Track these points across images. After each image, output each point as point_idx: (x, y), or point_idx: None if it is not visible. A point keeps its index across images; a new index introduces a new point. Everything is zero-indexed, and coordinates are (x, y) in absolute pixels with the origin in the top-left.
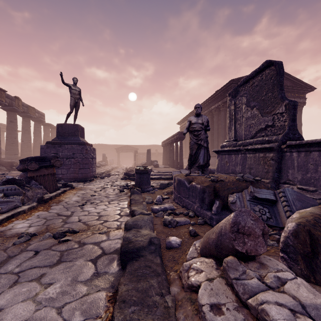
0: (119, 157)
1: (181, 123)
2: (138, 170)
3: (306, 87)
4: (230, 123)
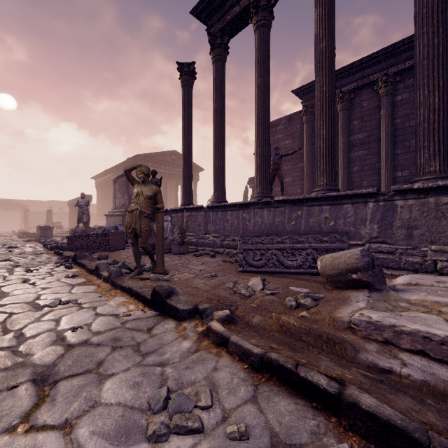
0: None
1: (96, 178)
2: (42, 227)
3: (198, 168)
4: (113, 198)
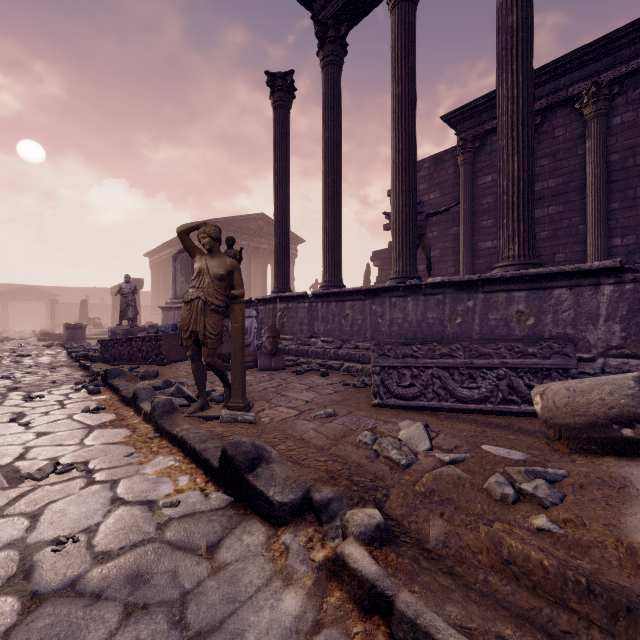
0: (7, 311)
1: (151, 255)
2: (70, 325)
3: (296, 239)
4: (173, 283)
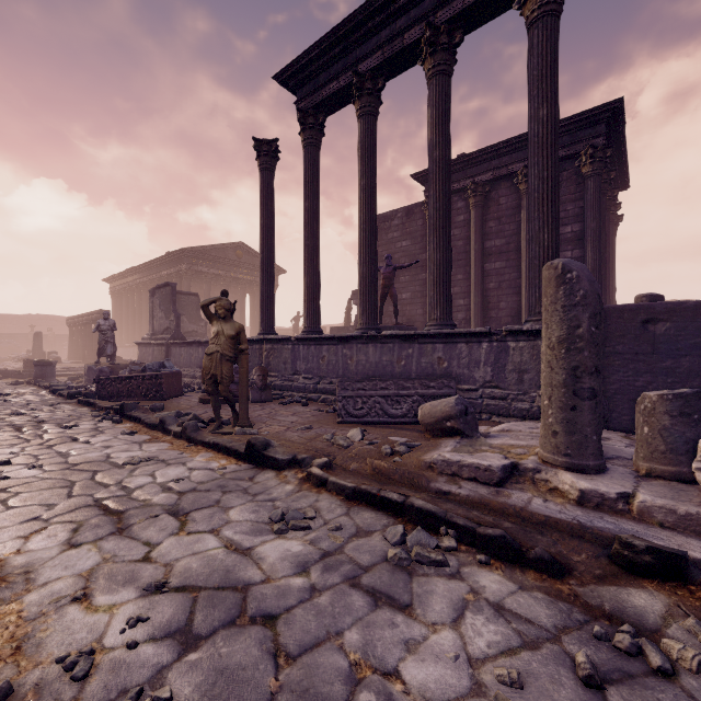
0: None
1: (112, 281)
2: (39, 362)
3: (276, 269)
4: (150, 318)
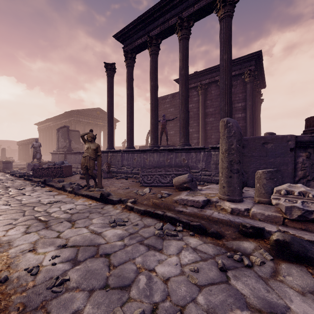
0: None
1: (39, 124)
2: (5, 161)
3: (115, 120)
4: (57, 141)
